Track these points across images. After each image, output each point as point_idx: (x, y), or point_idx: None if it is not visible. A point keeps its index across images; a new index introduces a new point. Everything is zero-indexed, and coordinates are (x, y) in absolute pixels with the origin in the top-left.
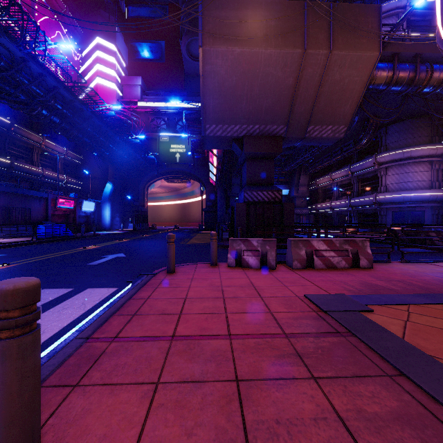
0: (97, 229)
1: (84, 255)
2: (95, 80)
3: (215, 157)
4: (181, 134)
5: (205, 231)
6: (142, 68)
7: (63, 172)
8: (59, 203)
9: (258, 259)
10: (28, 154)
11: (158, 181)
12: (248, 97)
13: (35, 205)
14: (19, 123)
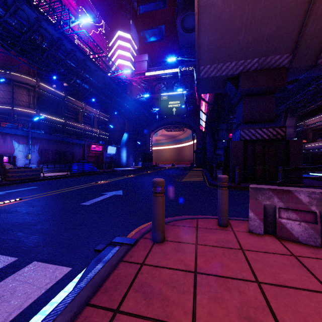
0: (118, 166)
1: (89, 190)
2: (117, 62)
3: (206, 104)
4: (176, 93)
5: (196, 169)
6: (148, 48)
7: (97, 127)
8: (92, 148)
9: (315, 228)
10: (75, 115)
11: (159, 130)
12: (248, 27)
13: (76, 150)
14: (70, 95)
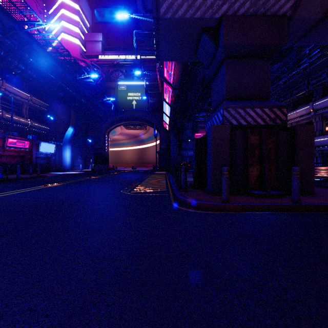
0: (59, 170)
1: None
2: (60, 36)
3: (170, 89)
4: (137, 83)
5: (159, 172)
6: (104, 29)
7: (28, 116)
8: (8, 143)
9: None
10: None
11: (118, 127)
12: None
13: None
14: None
